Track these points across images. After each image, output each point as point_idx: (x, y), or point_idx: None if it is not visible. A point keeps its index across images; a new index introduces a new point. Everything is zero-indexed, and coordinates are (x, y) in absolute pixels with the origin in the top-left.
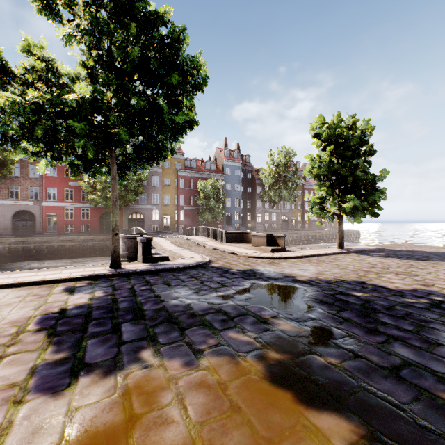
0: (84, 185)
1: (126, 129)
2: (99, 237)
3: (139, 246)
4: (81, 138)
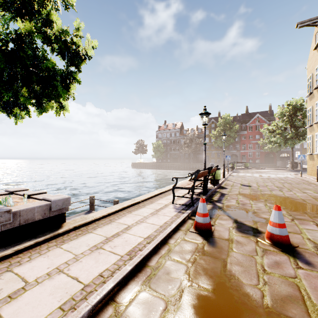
0: (260, 143)
1: (299, 140)
2: (267, 165)
3: (298, 165)
4: (290, 143)
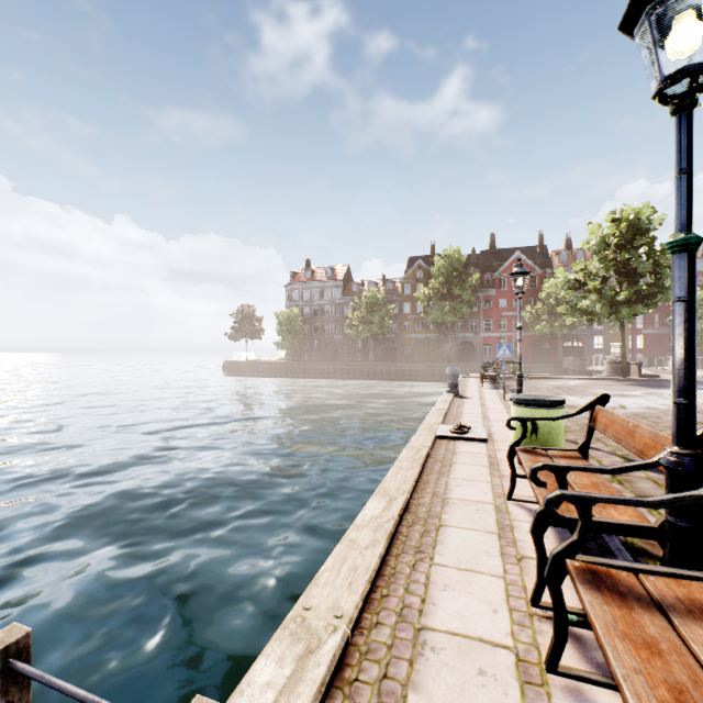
0: (527, 316)
1: (646, 307)
2: (542, 366)
3: (632, 367)
4: (624, 315)
